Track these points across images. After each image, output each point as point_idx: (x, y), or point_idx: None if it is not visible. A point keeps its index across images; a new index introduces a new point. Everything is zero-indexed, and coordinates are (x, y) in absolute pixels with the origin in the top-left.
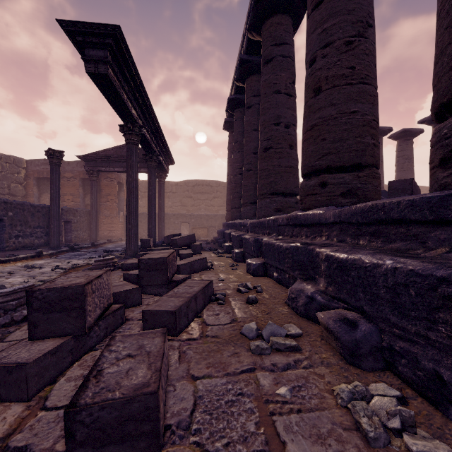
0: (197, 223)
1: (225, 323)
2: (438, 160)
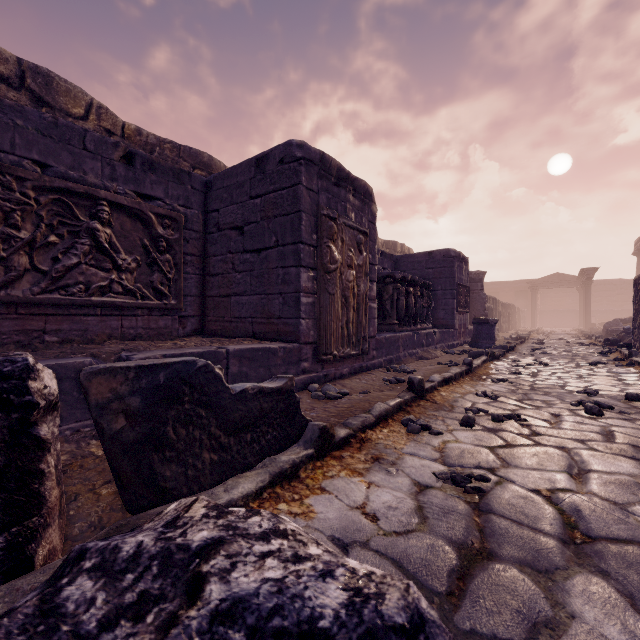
0: (602, 317)
1: None
2: None
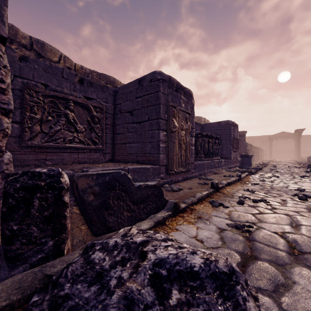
0: (307, 153)
1: None
2: None
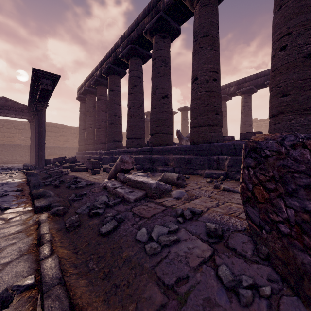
0: (52, 152)
1: None
2: (149, 142)
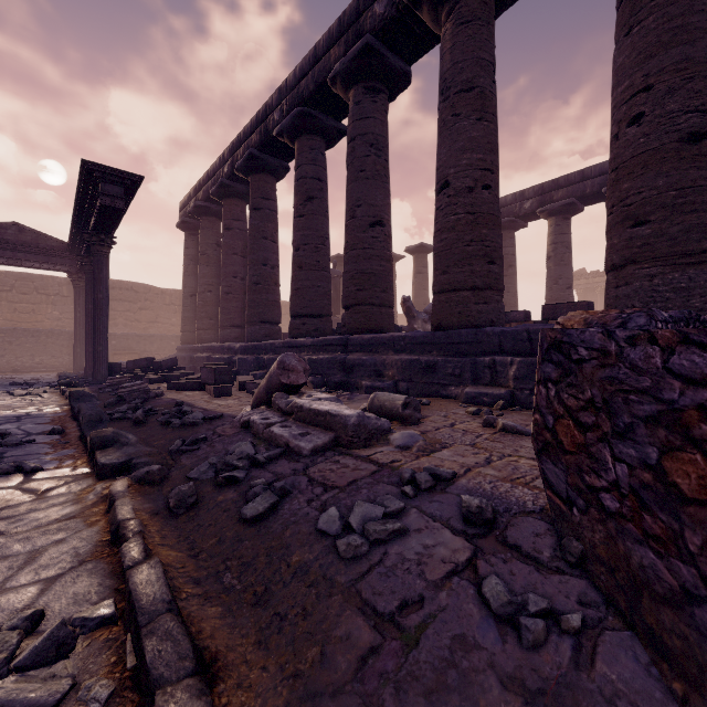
0: (121, 347)
1: None
2: (342, 325)
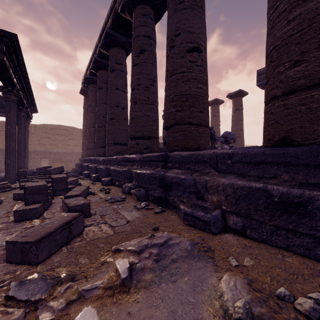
0: (56, 158)
1: (98, 199)
2: (163, 143)
